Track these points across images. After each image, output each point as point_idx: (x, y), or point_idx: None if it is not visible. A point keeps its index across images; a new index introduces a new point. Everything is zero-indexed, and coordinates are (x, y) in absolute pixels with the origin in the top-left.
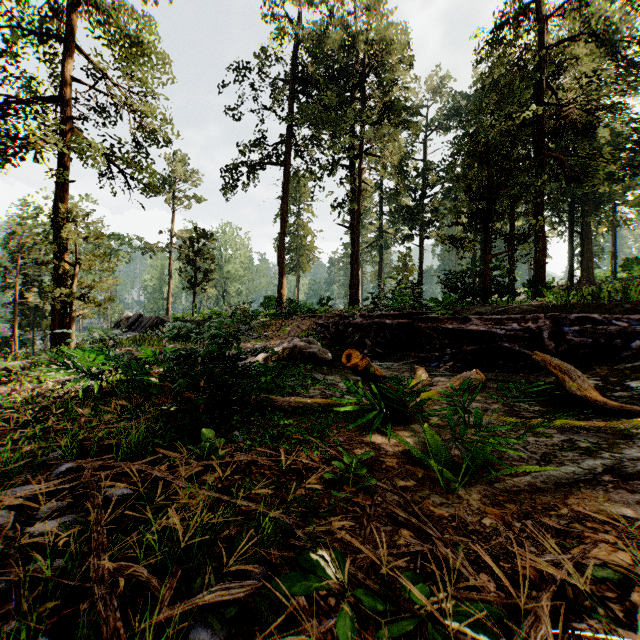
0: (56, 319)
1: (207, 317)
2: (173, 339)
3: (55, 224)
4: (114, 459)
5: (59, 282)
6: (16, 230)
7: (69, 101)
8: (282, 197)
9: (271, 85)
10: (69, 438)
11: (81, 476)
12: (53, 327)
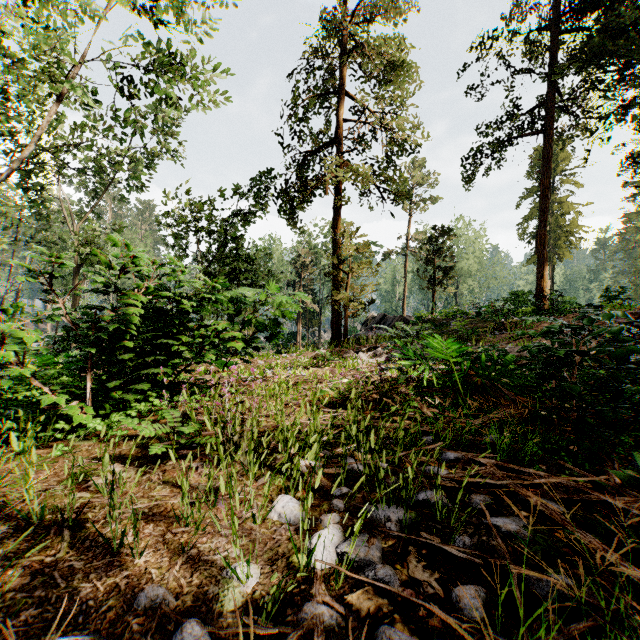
0: (334, 318)
1: (450, 316)
2: (541, 335)
3: (335, 242)
4: (487, 458)
5: (337, 288)
6: (299, 253)
7: (342, 140)
8: (542, 171)
9: (525, 43)
10: (429, 425)
11: (483, 471)
12: (332, 324)
